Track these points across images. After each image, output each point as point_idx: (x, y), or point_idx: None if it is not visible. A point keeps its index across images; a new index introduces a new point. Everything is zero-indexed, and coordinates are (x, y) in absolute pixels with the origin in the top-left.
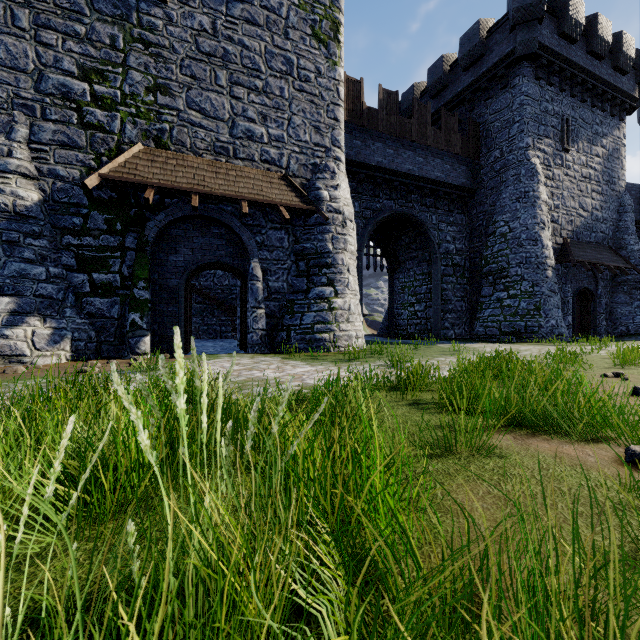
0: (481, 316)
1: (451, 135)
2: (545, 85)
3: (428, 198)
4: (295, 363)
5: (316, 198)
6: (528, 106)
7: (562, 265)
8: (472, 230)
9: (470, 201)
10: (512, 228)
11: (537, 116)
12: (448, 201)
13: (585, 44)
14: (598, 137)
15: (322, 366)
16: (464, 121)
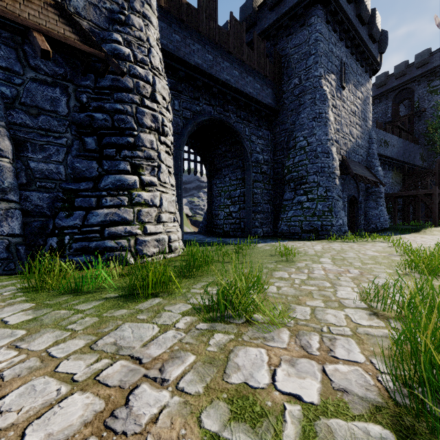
0: (285, 216)
1: (261, 58)
2: (331, 30)
3: (242, 111)
4: (2, 319)
5: (113, 54)
6: (321, 42)
7: (341, 177)
8: (276, 145)
9: (274, 121)
10: (310, 142)
11: (327, 53)
12: (258, 117)
13: (355, 8)
14: (359, 85)
15: (52, 334)
16: (269, 54)
